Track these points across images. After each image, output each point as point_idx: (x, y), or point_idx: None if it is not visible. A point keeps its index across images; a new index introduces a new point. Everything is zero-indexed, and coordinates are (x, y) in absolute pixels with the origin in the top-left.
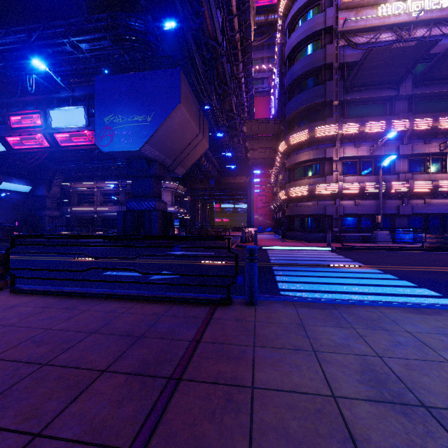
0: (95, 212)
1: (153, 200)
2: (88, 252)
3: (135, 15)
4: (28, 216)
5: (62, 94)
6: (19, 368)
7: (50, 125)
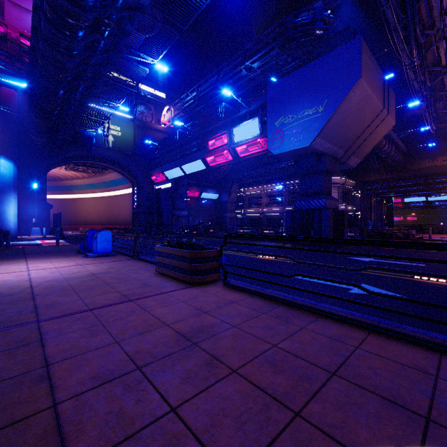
0: (262, 213)
1: (323, 197)
2: (265, 250)
3: (302, 10)
4: (216, 217)
5: (241, 112)
6: (269, 405)
7: (233, 141)
